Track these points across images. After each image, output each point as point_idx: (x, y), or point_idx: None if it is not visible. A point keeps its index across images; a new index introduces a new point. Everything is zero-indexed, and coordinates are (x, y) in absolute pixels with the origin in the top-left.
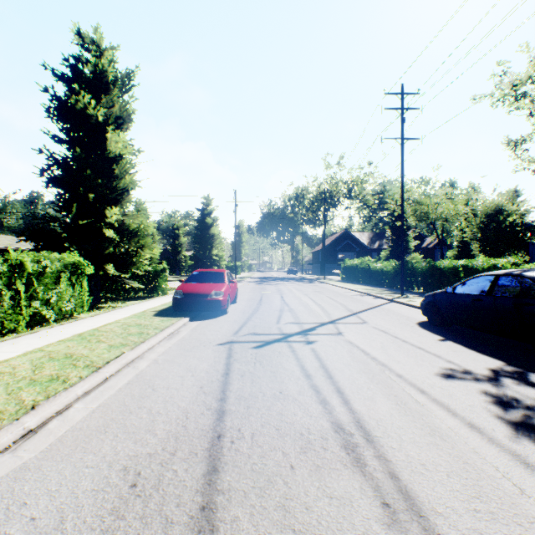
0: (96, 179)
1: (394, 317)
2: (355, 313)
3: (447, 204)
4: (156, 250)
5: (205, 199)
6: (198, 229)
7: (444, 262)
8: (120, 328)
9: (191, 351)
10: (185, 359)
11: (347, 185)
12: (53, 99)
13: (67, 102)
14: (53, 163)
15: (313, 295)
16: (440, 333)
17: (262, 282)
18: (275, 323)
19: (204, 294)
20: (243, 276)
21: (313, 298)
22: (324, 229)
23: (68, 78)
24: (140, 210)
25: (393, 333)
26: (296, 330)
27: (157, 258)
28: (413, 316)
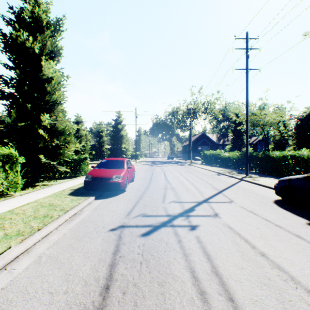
0: (33, 94)
1: (252, 195)
2: (221, 192)
3: (272, 115)
4: (78, 144)
5: (117, 113)
6: (113, 132)
7: (274, 152)
8: (32, 210)
9: (81, 241)
10: (70, 254)
11: (204, 105)
12: (0, 35)
13: (10, 37)
14: (4, 83)
15: (186, 175)
16: (302, 215)
17: (152, 165)
18: (161, 201)
19: (107, 178)
20: (141, 160)
21: (187, 177)
22: (191, 132)
23: (14, 23)
24: (78, 120)
25: (262, 215)
26: (179, 211)
27: (88, 150)
28: (265, 194)
